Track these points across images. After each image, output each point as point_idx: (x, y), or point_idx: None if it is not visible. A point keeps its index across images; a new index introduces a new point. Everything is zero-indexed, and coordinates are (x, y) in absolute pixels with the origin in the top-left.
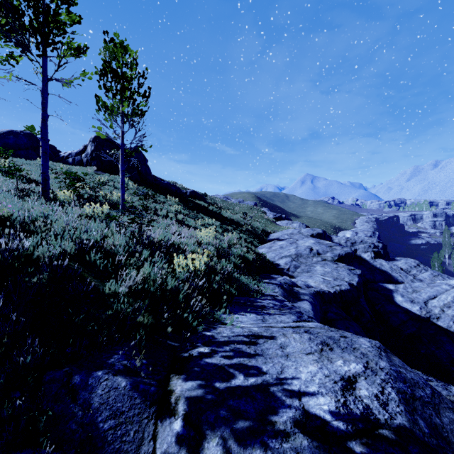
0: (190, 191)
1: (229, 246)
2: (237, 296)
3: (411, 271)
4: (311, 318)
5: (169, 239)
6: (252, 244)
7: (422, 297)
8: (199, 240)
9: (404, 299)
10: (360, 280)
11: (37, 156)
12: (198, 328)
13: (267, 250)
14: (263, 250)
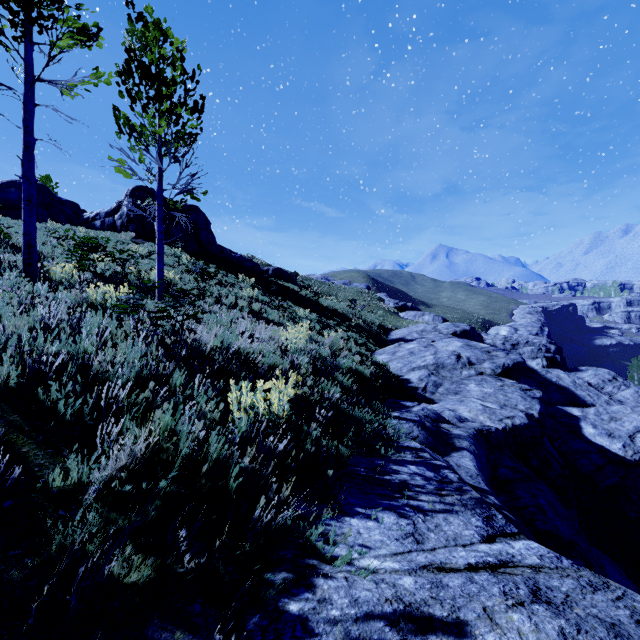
0: (273, 269)
1: (332, 353)
2: (352, 456)
3: (604, 387)
4: (485, 492)
5: (231, 345)
6: (366, 347)
7: (625, 428)
8: (284, 344)
9: (598, 432)
10: (543, 408)
11: (51, 218)
12: (268, 593)
13: (390, 356)
14: (383, 356)
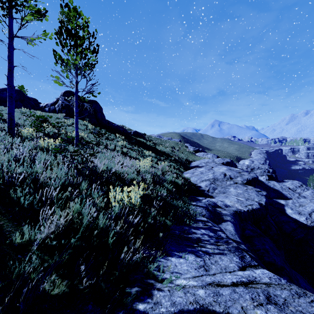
0: (133, 132)
1: (162, 173)
2: (172, 225)
3: (296, 190)
4: (239, 243)
5: (112, 169)
6: (179, 170)
7: (307, 210)
8: (138, 168)
9: (293, 212)
10: (267, 200)
11: (24, 106)
12: (127, 299)
13: (191, 175)
14: (188, 175)
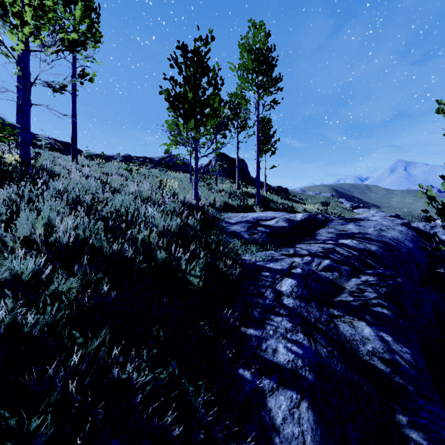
0: (277, 187)
1: None
2: None
3: None
4: None
5: None
6: None
7: None
8: None
9: None
10: None
11: (183, 169)
12: None
13: None
14: None
